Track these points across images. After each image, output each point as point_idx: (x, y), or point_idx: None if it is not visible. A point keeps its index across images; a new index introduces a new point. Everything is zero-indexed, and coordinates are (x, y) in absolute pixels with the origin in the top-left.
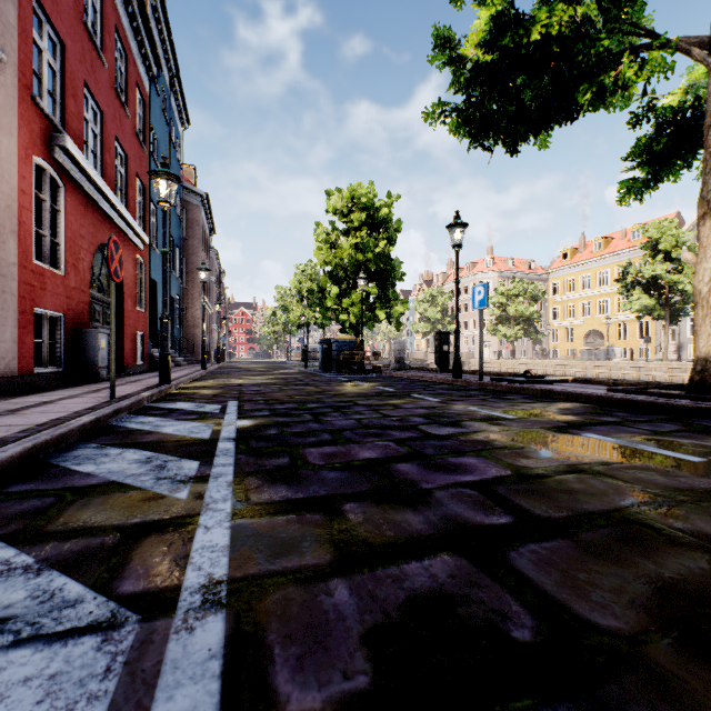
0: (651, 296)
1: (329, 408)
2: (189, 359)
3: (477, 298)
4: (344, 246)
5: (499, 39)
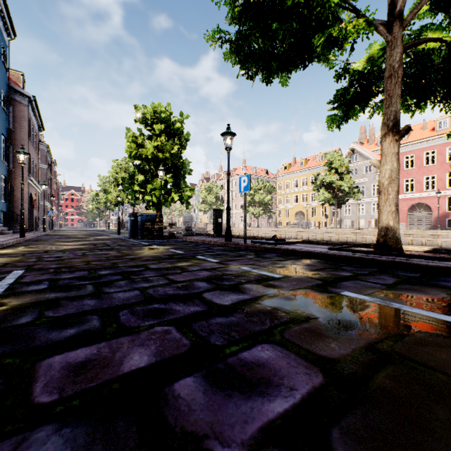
0: (329, 192)
1: (119, 275)
2: (16, 228)
3: (242, 185)
4: (149, 146)
5: None
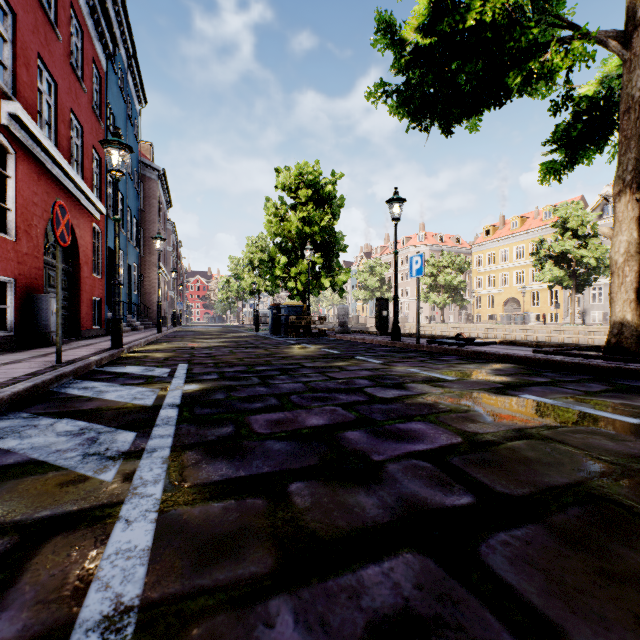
0: (561, 268)
1: (277, 370)
2: (146, 323)
3: (414, 267)
4: (292, 219)
5: (437, 23)
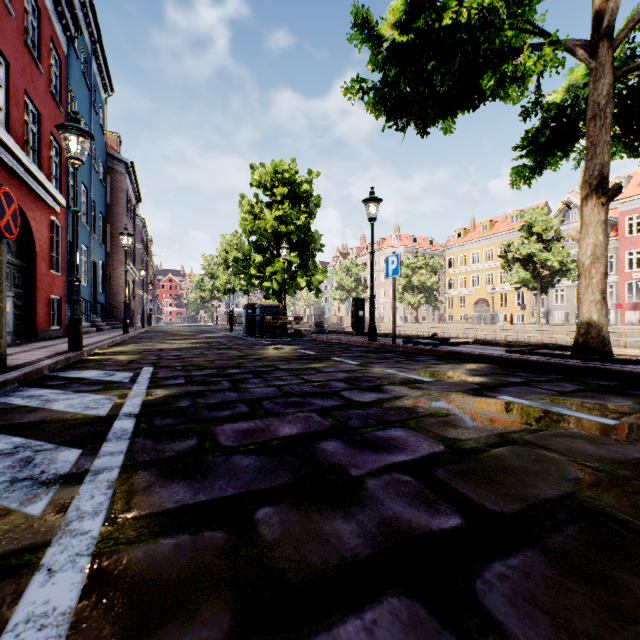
0: (527, 270)
1: (249, 373)
2: (113, 323)
3: (390, 267)
4: (268, 217)
5: (414, 21)
